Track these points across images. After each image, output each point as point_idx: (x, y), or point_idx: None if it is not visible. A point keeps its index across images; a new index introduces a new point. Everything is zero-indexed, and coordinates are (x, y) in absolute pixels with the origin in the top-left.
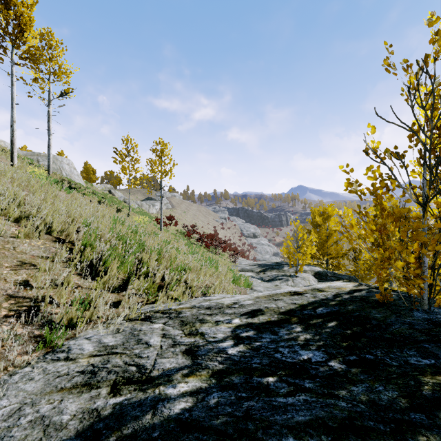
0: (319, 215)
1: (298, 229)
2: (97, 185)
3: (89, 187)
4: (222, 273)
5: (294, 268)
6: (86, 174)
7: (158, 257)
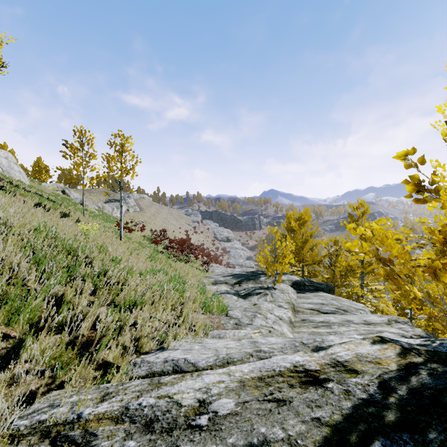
0: (295, 220)
1: (276, 237)
2: (47, 184)
3: (32, 186)
4: (191, 298)
5: (271, 278)
6: (36, 171)
7: (96, 287)
